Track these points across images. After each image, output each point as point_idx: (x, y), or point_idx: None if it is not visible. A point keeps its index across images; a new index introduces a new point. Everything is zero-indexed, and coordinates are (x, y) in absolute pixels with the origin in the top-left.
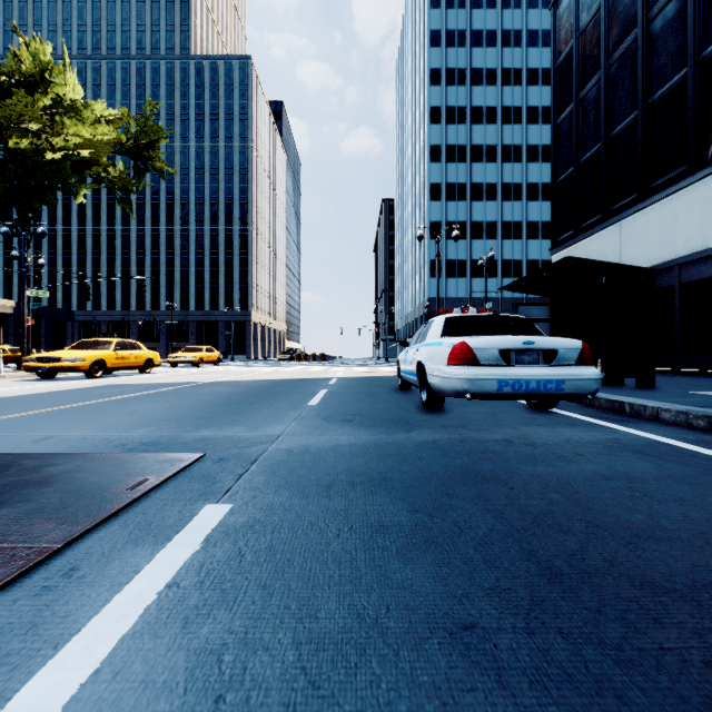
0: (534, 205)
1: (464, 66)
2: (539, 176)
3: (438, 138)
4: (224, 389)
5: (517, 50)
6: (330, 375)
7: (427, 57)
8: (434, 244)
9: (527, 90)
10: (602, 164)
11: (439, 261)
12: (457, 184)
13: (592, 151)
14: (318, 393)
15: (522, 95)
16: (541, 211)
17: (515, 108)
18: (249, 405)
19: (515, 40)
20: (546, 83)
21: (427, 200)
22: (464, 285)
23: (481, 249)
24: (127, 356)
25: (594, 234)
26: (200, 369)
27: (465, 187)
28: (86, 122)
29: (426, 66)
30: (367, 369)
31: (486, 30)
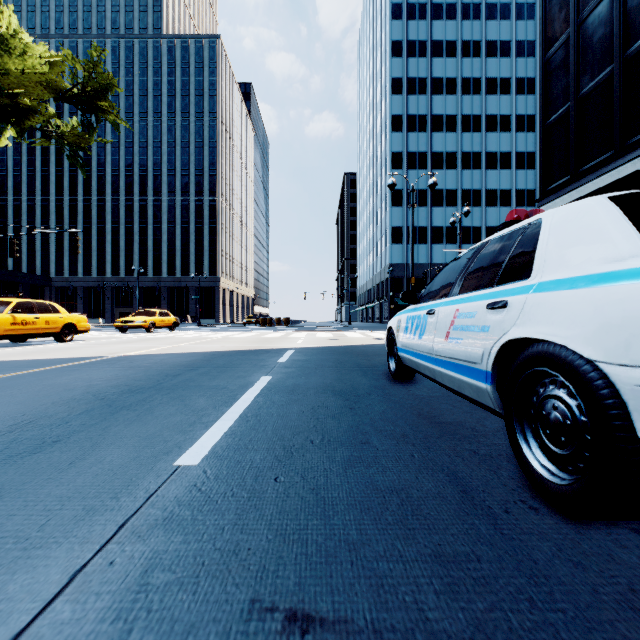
0: (493, 173)
1: (425, 38)
2: (497, 145)
3: (400, 108)
4: (93, 378)
5: (476, 23)
6: (288, 344)
7: (389, 29)
8: (395, 211)
9: (486, 62)
10: (616, 88)
11: (401, 228)
12: (418, 152)
13: (598, 78)
14: (247, 390)
15: (481, 66)
16: (499, 180)
17: (474, 79)
18: (8, 464)
19: (474, 13)
20: (505, 55)
21: (389, 169)
22: (425, 251)
23: (441, 216)
24: (32, 321)
25: (603, 175)
26: (146, 335)
27: (426, 156)
28: (13, 55)
29: (388, 38)
30: (332, 335)
31: (446, 3)
